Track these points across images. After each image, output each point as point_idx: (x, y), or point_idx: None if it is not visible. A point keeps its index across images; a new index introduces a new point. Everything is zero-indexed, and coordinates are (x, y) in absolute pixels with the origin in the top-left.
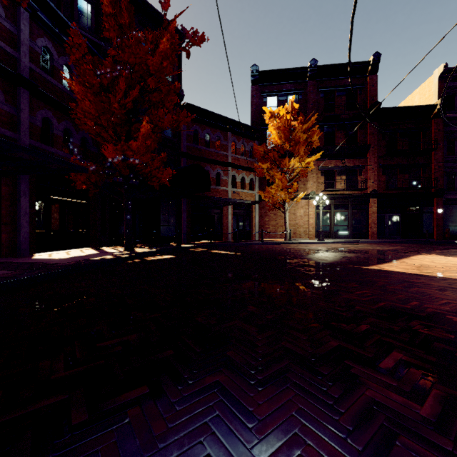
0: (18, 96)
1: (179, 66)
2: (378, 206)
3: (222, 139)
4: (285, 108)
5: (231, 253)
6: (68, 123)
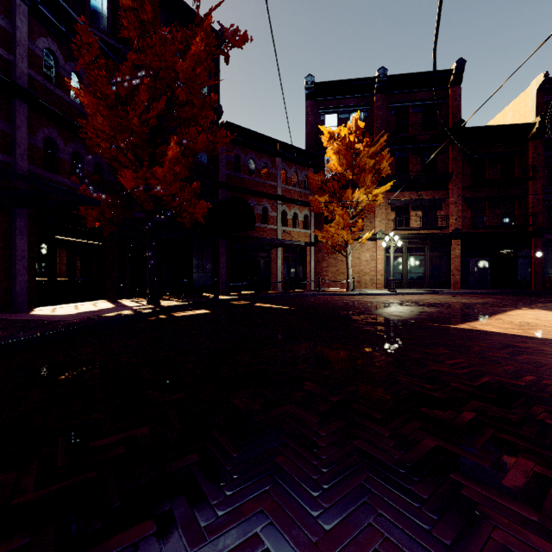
0: (13, 110)
1: (217, 76)
2: (462, 249)
3: (269, 166)
4: (348, 128)
5: (281, 307)
6: (77, 145)
